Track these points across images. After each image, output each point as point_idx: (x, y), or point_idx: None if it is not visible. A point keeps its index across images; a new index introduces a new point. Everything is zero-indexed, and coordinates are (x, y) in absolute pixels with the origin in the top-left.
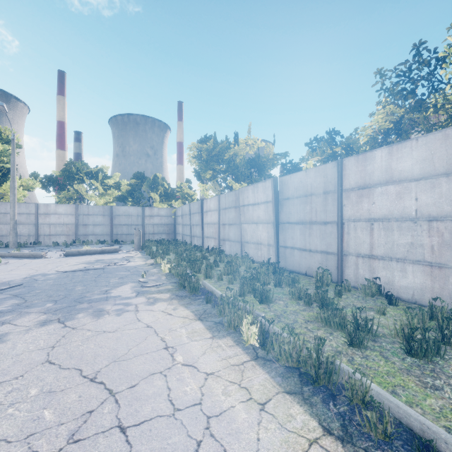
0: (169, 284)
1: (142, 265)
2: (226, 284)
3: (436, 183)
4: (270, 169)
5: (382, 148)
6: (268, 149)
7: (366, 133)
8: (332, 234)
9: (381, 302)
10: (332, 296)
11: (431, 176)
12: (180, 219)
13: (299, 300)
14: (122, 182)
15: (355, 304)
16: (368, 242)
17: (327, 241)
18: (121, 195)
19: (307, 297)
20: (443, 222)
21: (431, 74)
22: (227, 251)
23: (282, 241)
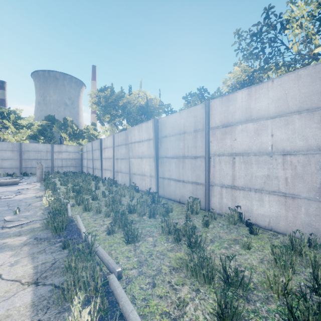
0: (38, 222)
1: (29, 198)
2: (102, 217)
3: (290, 120)
4: (156, 115)
5: (242, 90)
6: (155, 100)
7: (227, 84)
8: (201, 167)
9: (245, 236)
10: (200, 227)
11: (285, 114)
12: (85, 154)
13: (168, 235)
14: (36, 123)
15: (221, 236)
16: (230, 174)
17: (197, 173)
18: (34, 134)
19: (176, 232)
20: (296, 156)
21: (276, 36)
22: (119, 181)
23: (161, 173)
